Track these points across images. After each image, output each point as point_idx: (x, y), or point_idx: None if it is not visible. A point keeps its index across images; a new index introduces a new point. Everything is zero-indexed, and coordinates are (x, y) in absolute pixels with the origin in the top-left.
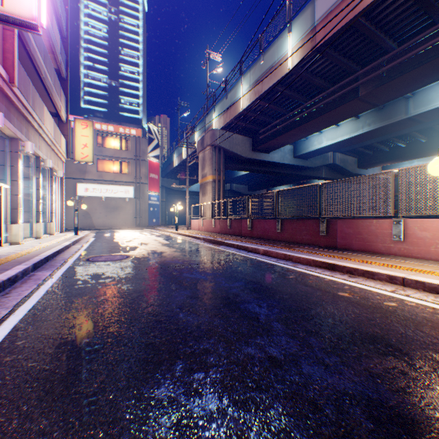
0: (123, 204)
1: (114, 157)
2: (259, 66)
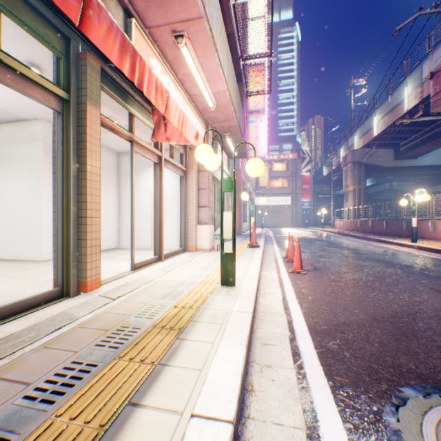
0: (283, 210)
1: (276, 177)
2: (386, 104)
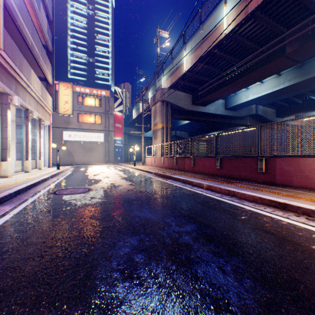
0: (96, 146)
1: (89, 112)
2: (199, 35)
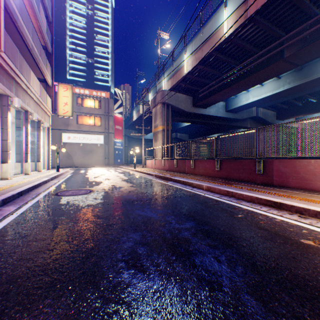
0: (96, 148)
1: (89, 113)
2: (199, 37)
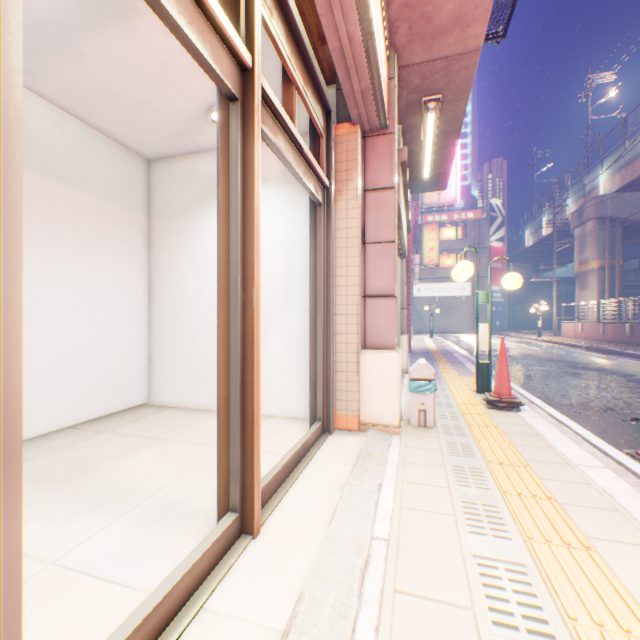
0: (457, 304)
1: (446, 250)
2: None
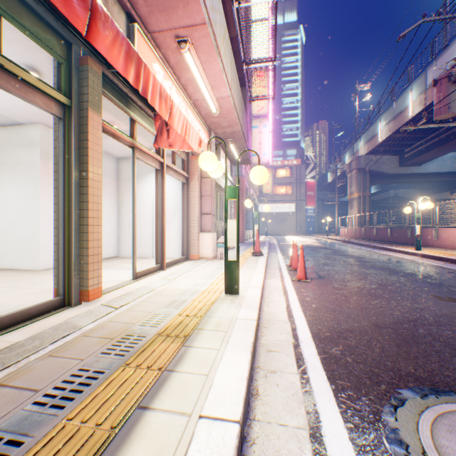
0: (287, 217)
1: (280, 183)
2: (391, 110)
